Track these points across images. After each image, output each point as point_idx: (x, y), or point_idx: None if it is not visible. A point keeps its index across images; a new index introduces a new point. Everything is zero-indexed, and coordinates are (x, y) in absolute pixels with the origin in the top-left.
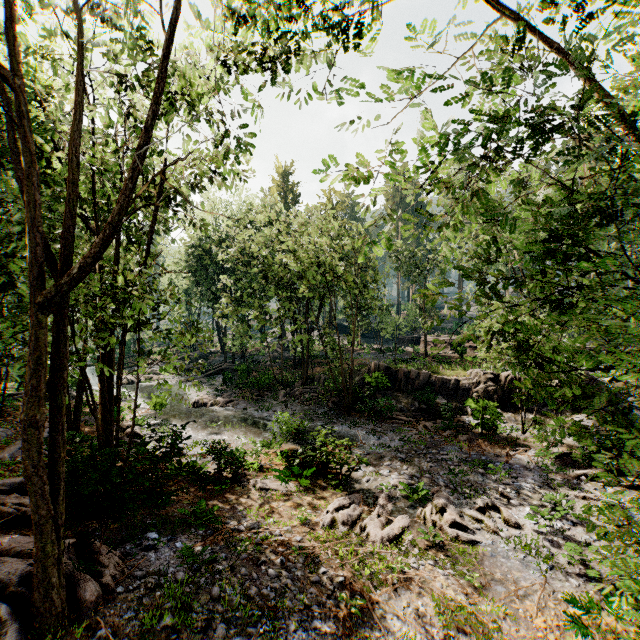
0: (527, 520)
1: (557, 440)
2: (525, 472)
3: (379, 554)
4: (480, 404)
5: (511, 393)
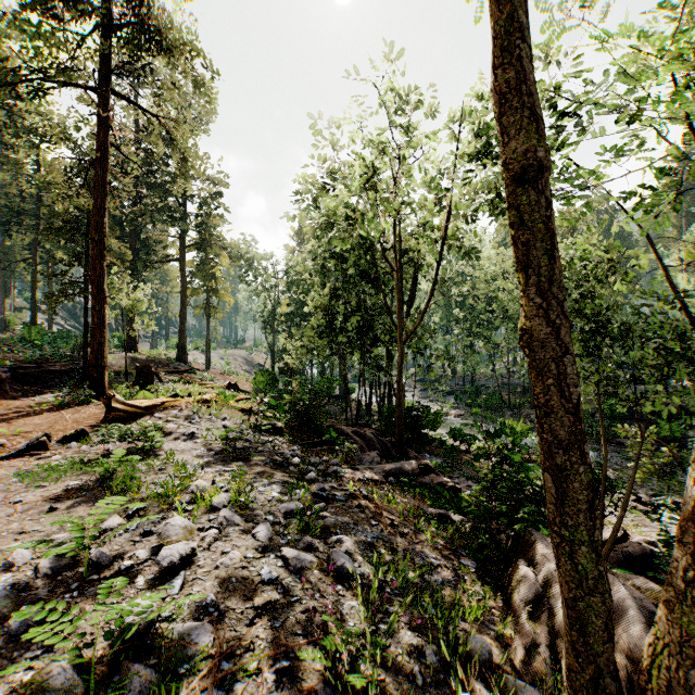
0: None
1: None
2: None
3: None
4: None
5: None
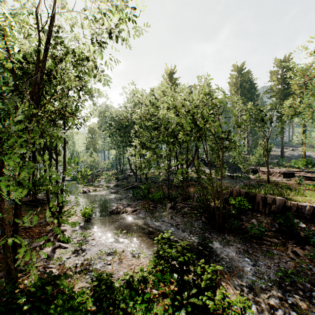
0: None
1: None
2: None
3: None
4: None
5: None
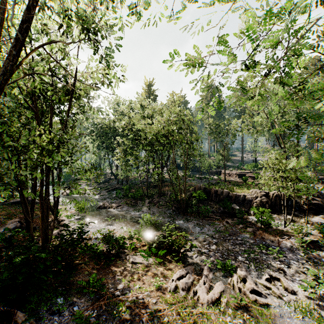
0: (298, 288)
1: (308, 233)
2: (291, 253)
3: (206, 314)
4: (260, 210)
5: (276, 203)
